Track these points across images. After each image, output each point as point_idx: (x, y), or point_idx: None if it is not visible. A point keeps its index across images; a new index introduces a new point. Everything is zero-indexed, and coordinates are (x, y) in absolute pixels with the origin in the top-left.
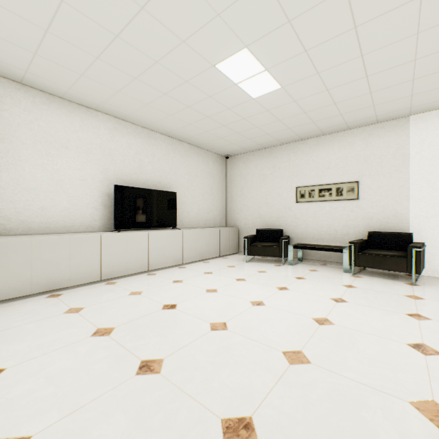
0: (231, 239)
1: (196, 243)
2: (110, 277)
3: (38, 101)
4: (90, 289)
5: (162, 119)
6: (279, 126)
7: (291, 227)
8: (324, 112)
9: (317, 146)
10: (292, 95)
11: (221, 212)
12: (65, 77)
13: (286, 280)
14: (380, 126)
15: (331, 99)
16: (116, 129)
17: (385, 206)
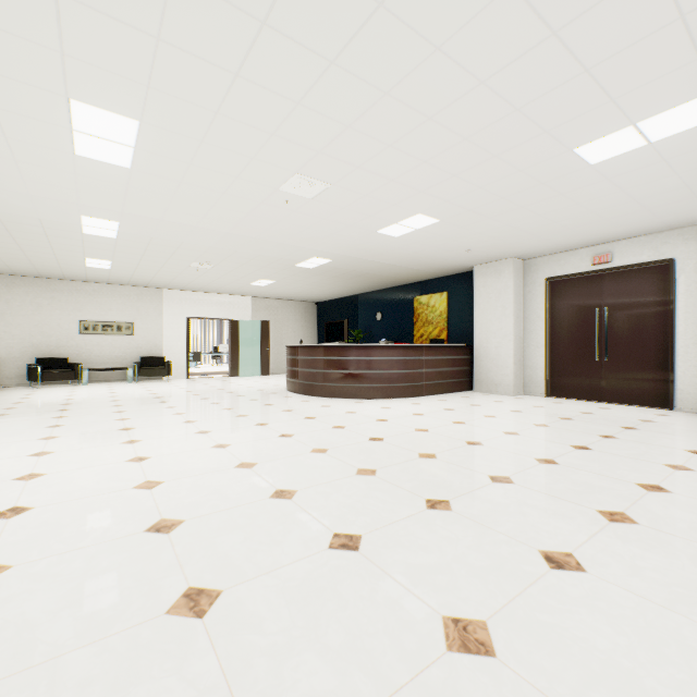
0: None
1: None
2: None
3: None
4: None
5: None
6: (82, 275)
7: (76, 355)
8: (122, 278)
9: (102, 290)
10: (112, 272)
11: None
12: None
13: (104, 388)
14: (148, 290)
15: (131, 277)
16: None
17: (151, 340)
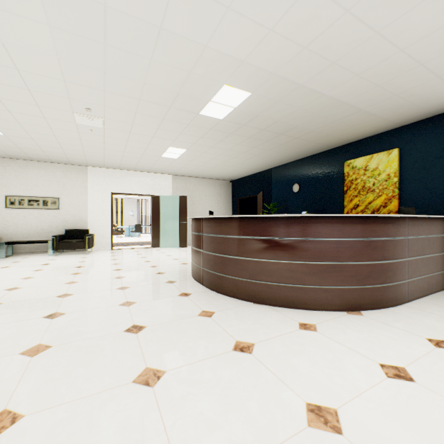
0: None
1: None
2: None
3: None
4: None
5: None
6: None
7: (1, 228)
8: (35, 152)
9: (27, 167)
10: (12, 140)
11: None
12: None
13: (5, 264)
14: (73, 167)
15: (41, 149)
16: None
17: (76, 214)
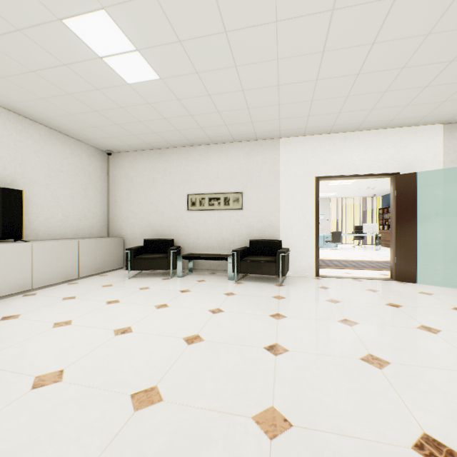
0: (113, 251)
1: (57, 259)
2: None
3: None
4: None
5: None
6: (166, 125)
7: (183, 236)
8: (210, 119)
9: (207, 154)
10: (174, 92)
11: (102, 219)
12: None
13: (169, 295)
14: (259, 143)
15: (215, 107)
16: None
17: (263, 216)
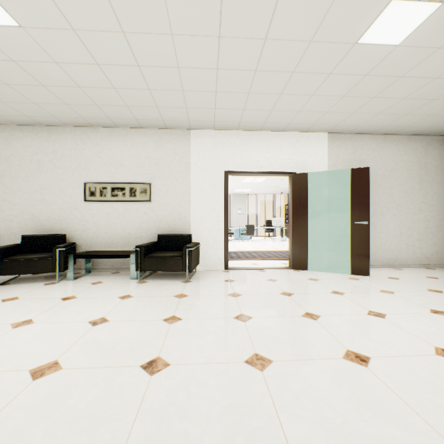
0: None
1: None
2: None
3: None
4: None
5: None
6: (49, 96)
7: (79, 231)
8: (106, 95)
9: (110, 138)
10: (48, 50)
11: None
12: None
13: (43, 306)
14: (169, 132)
15: (109, 81)
16: None
17: (173, 209)
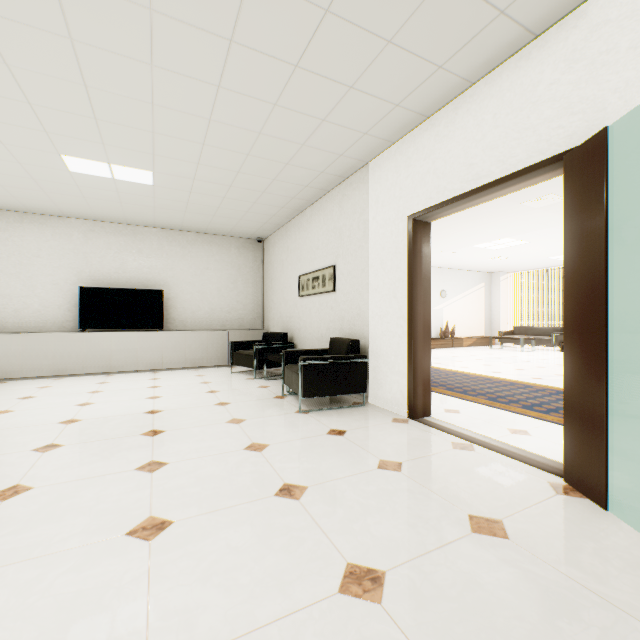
0: None
1: (185, 347)
2: (64, 374)
3: (12, 221)
4: (32, 381)
5: (126, 215)
6: (240, 203)
7: (297, 330)
8: (249, 181)
9: (311, 218)
10: (179, 175)
11: (255, 310)
12: (9, 200)
13: (191, 391)
14: (349, 182)
15: (225, 170)
16: (92, 231)
17: (353, 301)
